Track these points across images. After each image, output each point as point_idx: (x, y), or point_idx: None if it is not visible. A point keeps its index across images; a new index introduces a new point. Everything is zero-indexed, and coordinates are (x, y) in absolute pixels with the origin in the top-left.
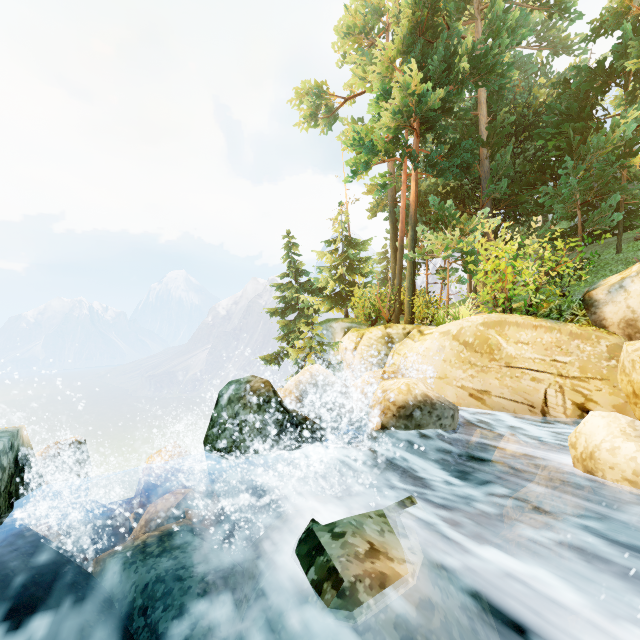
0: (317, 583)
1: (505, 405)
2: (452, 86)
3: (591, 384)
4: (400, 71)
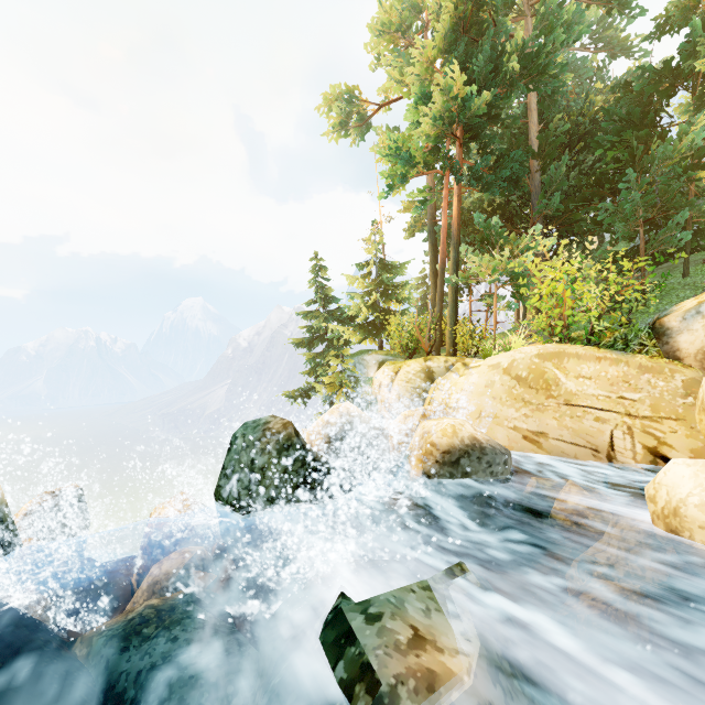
0: (347, 684)
1: (565, 449)
2: (500, 89)
3: (665, 425)
4: (441, 73)
